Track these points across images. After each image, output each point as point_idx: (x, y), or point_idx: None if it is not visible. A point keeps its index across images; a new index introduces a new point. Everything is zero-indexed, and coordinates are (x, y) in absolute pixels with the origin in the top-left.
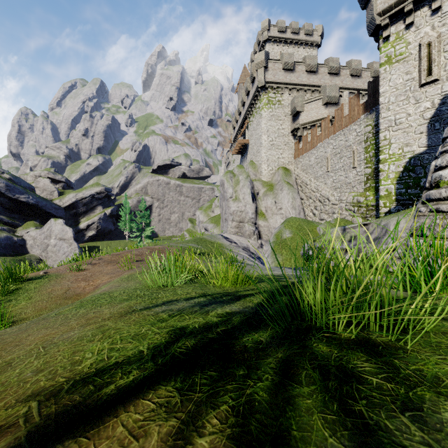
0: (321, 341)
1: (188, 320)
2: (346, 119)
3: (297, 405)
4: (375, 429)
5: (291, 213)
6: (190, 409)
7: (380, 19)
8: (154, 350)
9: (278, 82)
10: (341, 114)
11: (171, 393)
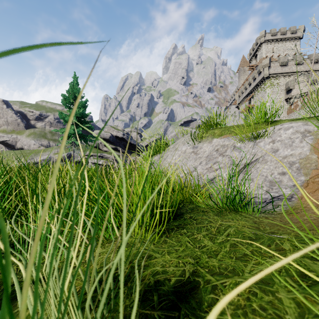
0: None
1: None
2: None
3: None
4: None
5: None
6: None
7: None
8: None
9: (276, 73)
10: None
11: None
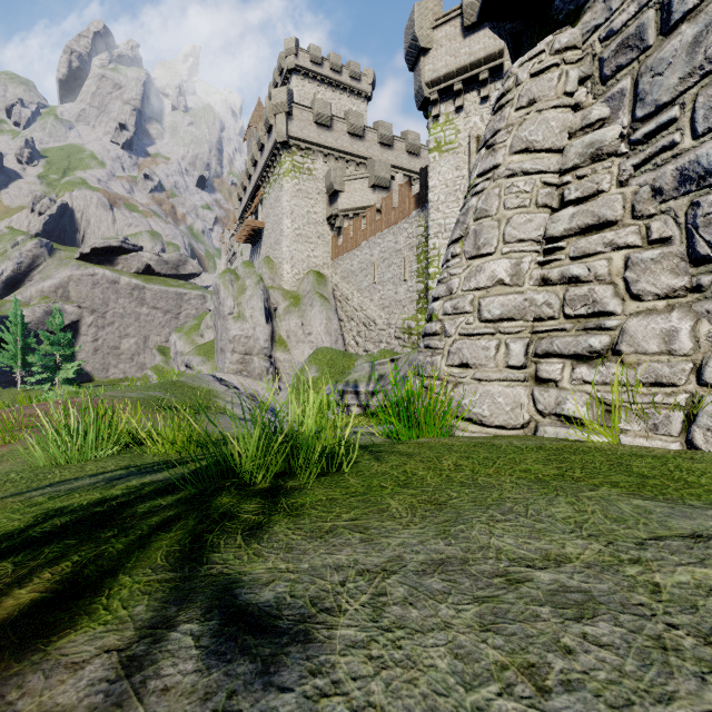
0: (231, 494)
1: (77, 498)
2: (396, 213)
3: (151, 547)
4: (208, 548)
5: (325, 341)
6: (23, 573)
7: (429, 91)
8: (2, 537)
9: (308, 141)
10: (390, 205)
11: (5, 567)
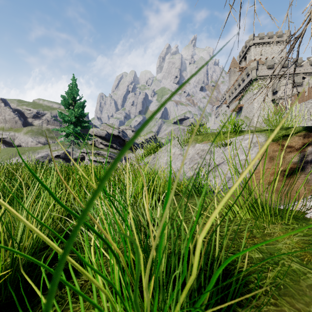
0: None
1: None
2: (306, 97)
3: None
4: None
5: None
6: None
7: None
8: None
9: (264, 76)
10: (303, 94)
11: None
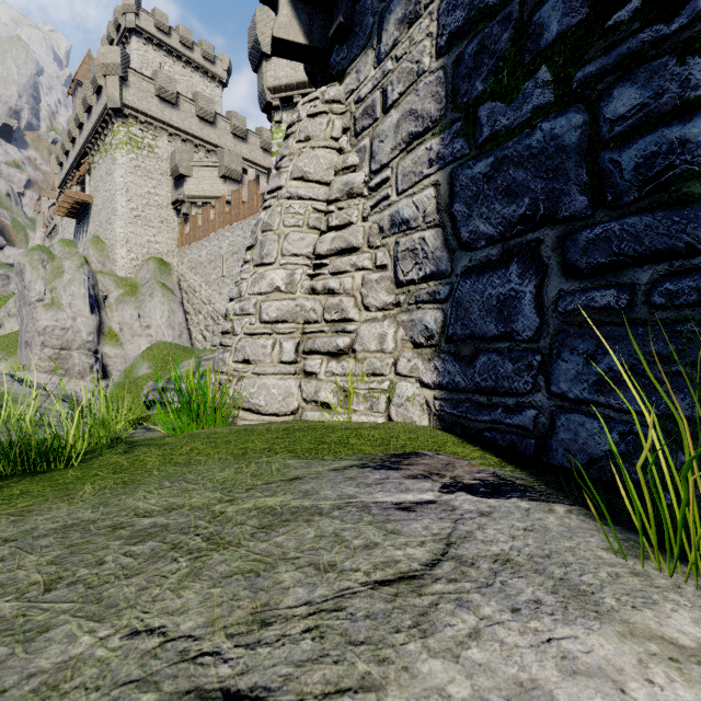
0: None
1: None
2: (245, 208)
3: None
4: None
5: (166, 335)
6: None
7: (271, 96)
8: None
9: (148, 115)
10: (239, 199)
11: None
